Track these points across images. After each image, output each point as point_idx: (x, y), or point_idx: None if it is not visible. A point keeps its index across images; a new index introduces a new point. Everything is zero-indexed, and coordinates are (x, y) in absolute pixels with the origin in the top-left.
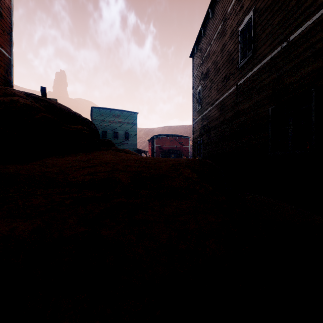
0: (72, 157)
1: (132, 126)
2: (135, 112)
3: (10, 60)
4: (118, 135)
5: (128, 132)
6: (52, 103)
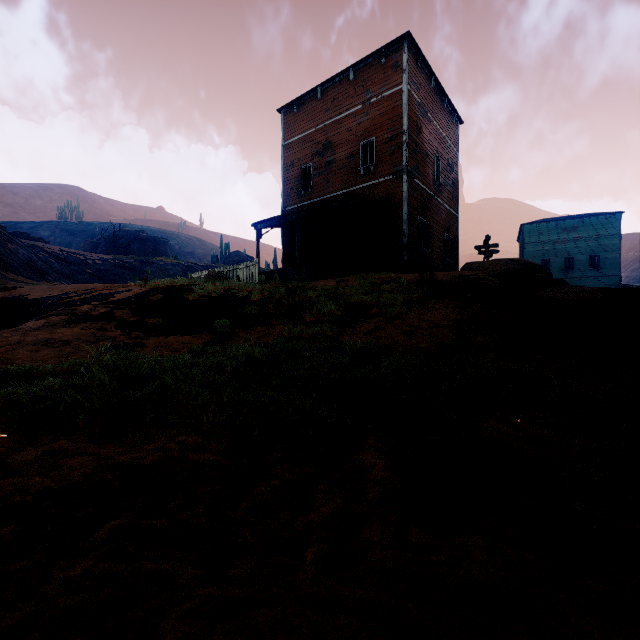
0: (548, 289)
1: (607, 242)
2: (613, 213)
3: (457, 218)
4: (573, 263)
5: (598, 254)
6: (521, 261)
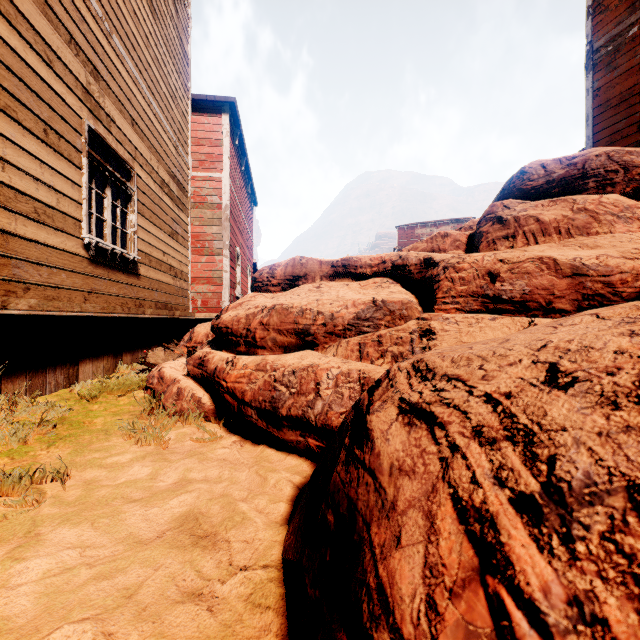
0: None
1: None
2: None
3: None
4: None
5: None
6: None
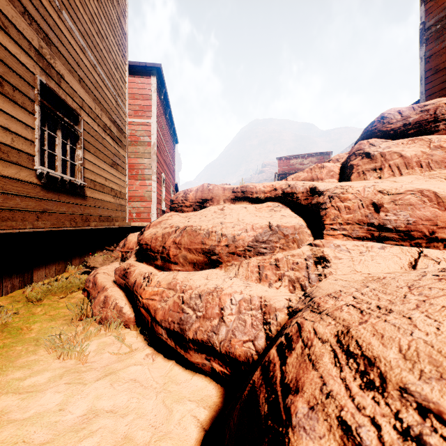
0: None
1: None
2: None
3: None
4: None
5: None
6: None
